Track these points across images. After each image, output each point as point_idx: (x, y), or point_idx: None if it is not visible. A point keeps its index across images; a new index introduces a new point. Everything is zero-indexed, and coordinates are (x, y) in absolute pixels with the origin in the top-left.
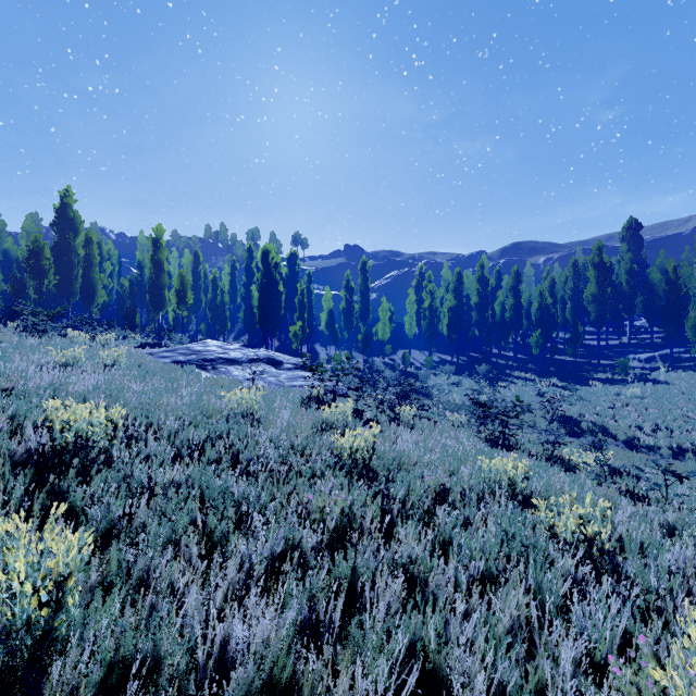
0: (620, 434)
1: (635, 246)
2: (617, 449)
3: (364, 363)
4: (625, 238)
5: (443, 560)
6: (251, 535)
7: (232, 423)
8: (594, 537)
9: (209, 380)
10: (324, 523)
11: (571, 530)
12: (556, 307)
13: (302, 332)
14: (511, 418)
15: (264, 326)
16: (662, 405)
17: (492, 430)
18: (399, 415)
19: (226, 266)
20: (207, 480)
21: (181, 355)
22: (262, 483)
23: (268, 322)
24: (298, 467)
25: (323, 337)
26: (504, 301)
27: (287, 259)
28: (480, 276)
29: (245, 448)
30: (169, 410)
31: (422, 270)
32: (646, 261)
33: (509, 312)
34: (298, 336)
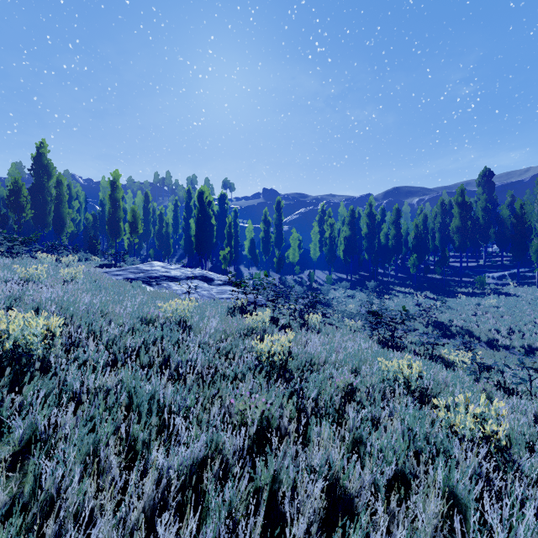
0: (482, 336)
1: (488, 189)
2: (480, 348)
3: (279, 280)
4: (481, 183)
5: (357, 463)
6: (176, 438)
7: (166, 330)
8: (493, 436)
9: (151, 293)
10: (245, 426)
11: (469, 428)
12: (428, 236)
13: (230, 256)
14: (398, 324)
15: (200, 251)
16: (514, 313)
17: (382, 333)
18: (308, 322)
19: (170, 205)
20: (136, 385)
21: (131, 273)
22: (189, 386)
23: (202, 248)
24: (222, 370)
25: (246, 260)
26: (387, 232)
27: (218, 199)
28: (369, 212)
29: (176, 352)
30: (112, 319)
31: (323, 208)
32: (497, 201)
33: (391, 240)
34: (226, 259)
